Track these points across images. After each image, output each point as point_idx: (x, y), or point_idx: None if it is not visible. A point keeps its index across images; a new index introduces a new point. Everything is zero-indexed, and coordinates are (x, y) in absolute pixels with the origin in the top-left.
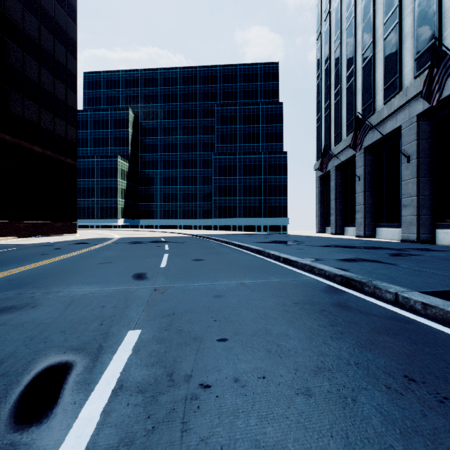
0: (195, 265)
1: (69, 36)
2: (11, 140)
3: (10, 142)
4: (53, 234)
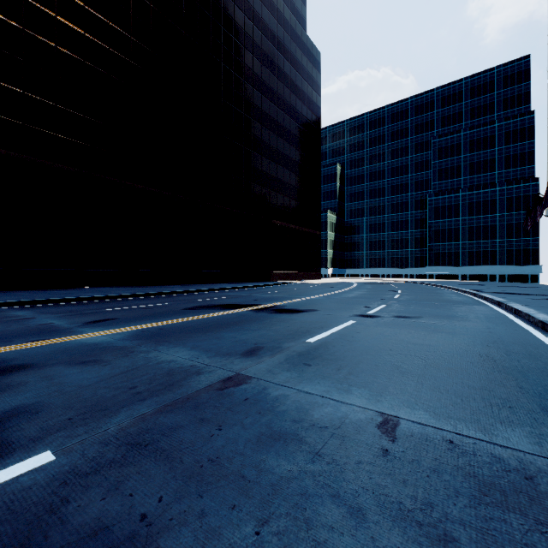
0: (409, 288)
1: (317, 153)
2: (298, 228)
3: (297, 229)
4: (311, 279)
